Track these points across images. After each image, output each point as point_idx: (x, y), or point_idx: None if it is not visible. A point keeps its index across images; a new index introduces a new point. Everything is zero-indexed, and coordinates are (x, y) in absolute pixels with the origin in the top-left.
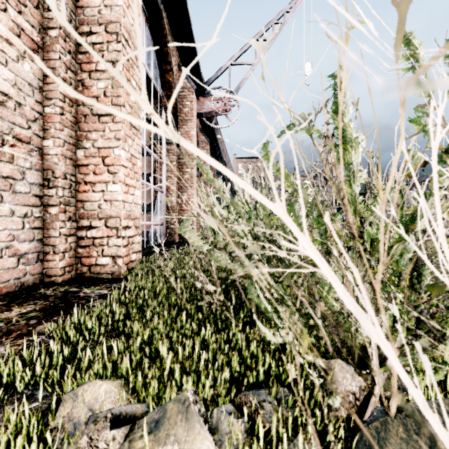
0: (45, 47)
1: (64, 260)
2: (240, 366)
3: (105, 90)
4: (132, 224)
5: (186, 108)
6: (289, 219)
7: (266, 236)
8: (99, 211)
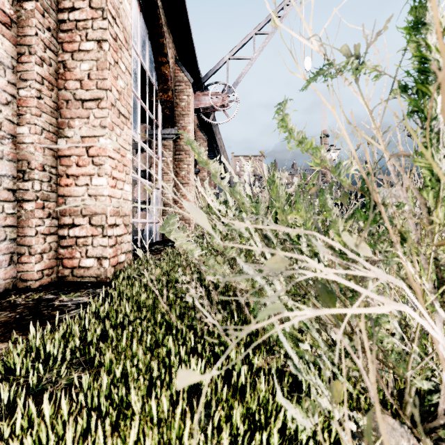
0: (20, 21)
1: (42, 262)
2: (244, 417)
3: (89, 73)
4: (120, 222)
5: (183, 102)
6: None
7: (279, 236)
8: (83, 207)
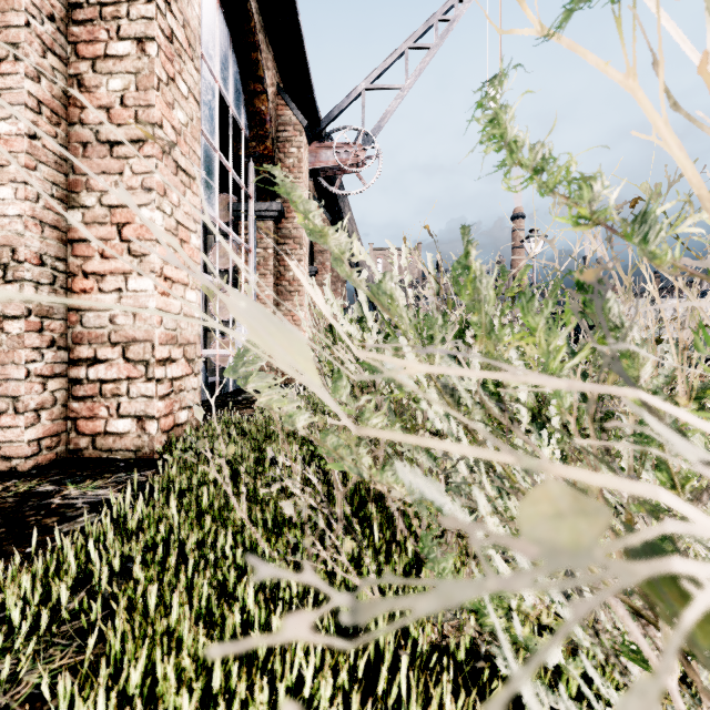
0: None
1: (38, 426)
2: None
3: (123, 95)
4: (179, 355)
5: (291, 158)
6: None
7: (473, 387)
8: (113, 329)
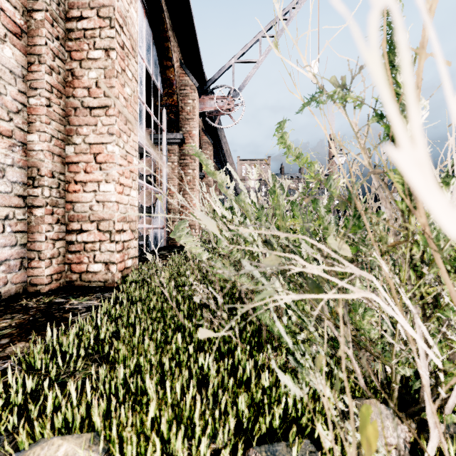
0: (30, 31)
1: (51, 267)
2: (248, 404)
3: (97, 81)
4: (127, 228)
5: (188, 106)
6: (442, 202)
7: (280, 241)
8: (91, 213)
